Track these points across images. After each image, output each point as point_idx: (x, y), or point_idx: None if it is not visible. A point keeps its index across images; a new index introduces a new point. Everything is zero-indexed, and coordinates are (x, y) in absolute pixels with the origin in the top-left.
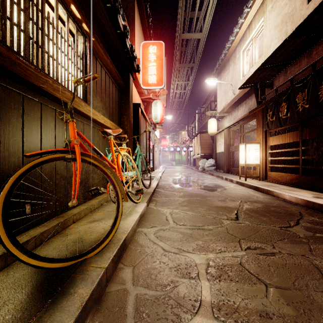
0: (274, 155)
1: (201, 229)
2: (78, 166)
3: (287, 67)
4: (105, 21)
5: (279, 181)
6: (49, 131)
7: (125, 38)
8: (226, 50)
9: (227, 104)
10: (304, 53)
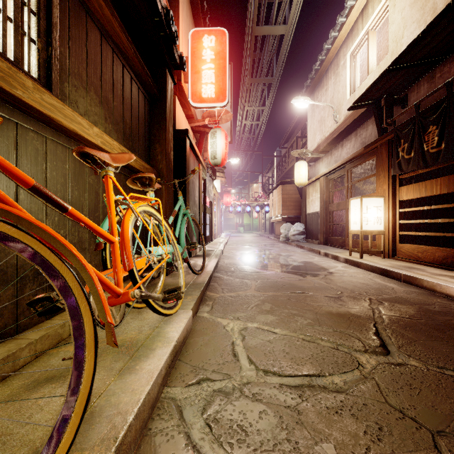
0: (407, 217)
1: (318, 388)
2: None
3: (436, 67)
4: None
5: (421, 260)
6: None
7: None
8: (324, 54)
9: (325, 139)
10: None
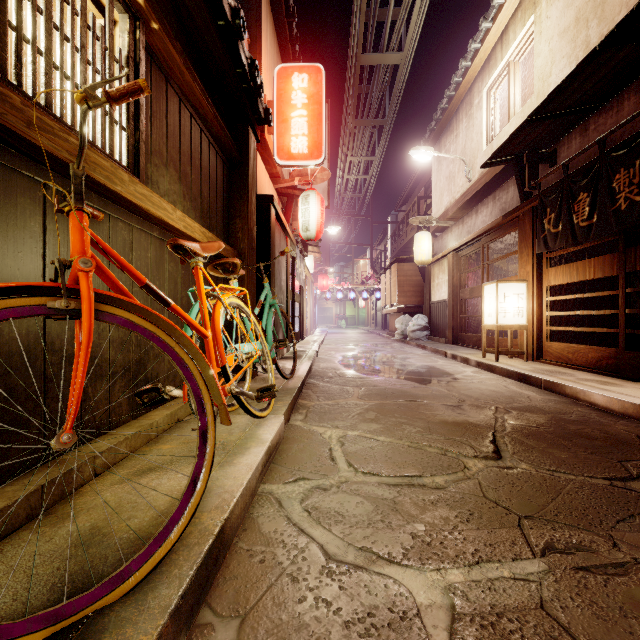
0: (558, 307)
1: (418, 486)
2: (85, 332)
3: (590, 117)
4: None
5: (571, 363)
6: (23, 240)
7: (236, 40)
8: (453, 89)
9: (455, 202)
10: (629, 84)
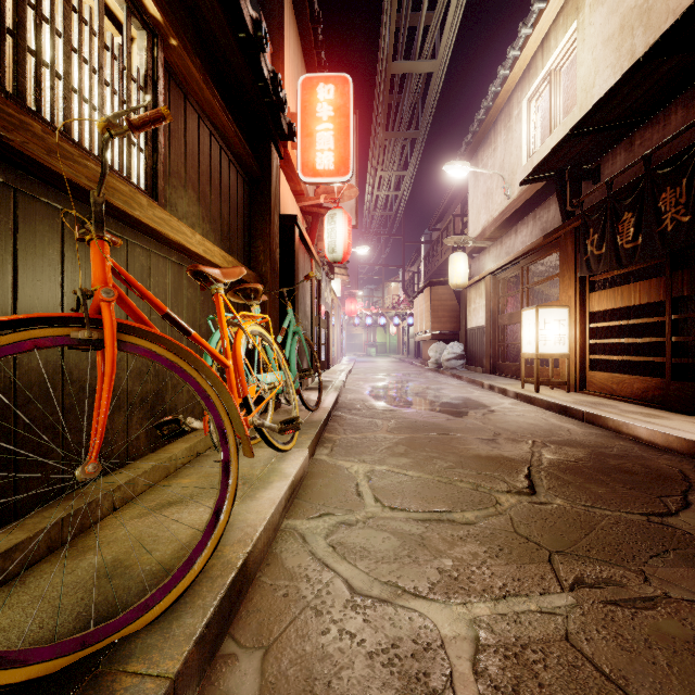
0: (602, 334)
1: (447, 521)
2: (109, 362)
3: (635, 131)
4: (206, 3)
5: (616, 394)
6: (42, 269)
7: (258, 53)
8: (491, 99)
9: (493, 221)
10: (676, 97)
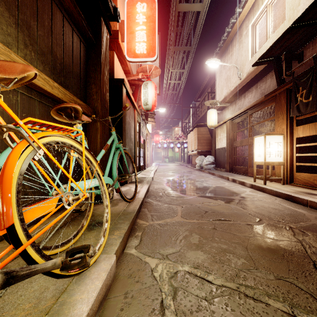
0: (301, 151)
1: None
2: None
3: None
4: None
5: (316, 187)
6: None
7: None
8: (230, 27)
9: (230, 92)
10: None
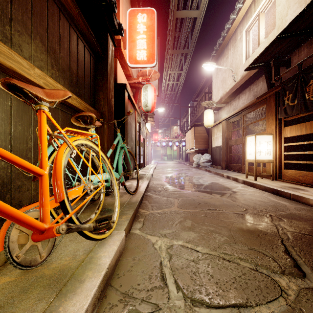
0: (290, 149)
1: None
2: None
3: None
4: None
5: (302, 182)
6: None
7: None
8: (226, 32)
9: (226, 93)
10: None
